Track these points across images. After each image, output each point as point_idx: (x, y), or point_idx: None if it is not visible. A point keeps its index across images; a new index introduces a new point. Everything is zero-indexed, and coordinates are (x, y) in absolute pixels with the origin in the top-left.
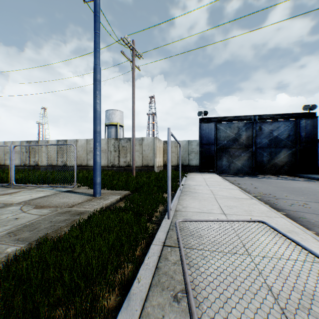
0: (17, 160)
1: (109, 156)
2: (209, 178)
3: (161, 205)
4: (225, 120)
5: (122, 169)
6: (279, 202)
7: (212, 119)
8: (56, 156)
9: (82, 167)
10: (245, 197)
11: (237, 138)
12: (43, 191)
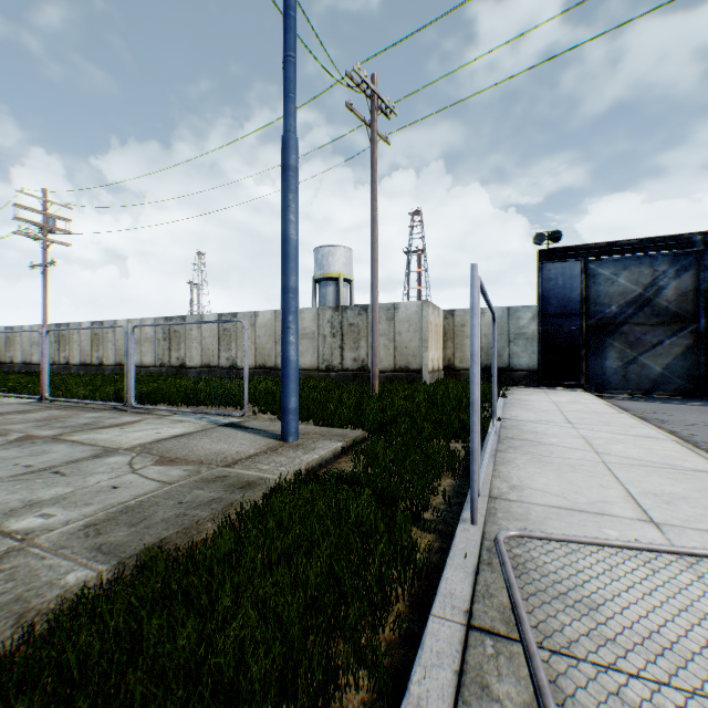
0: (149, 355)
1: (321, 346)
2: (569, 404)
3: (447, 474)
4: (611, 251)
5: (349, 375)
6: None
7: (574, 250)
8: (216, 347)
9: (266, 371)
10: (704, 466)
11: (649, 298)
12: (183, 421)
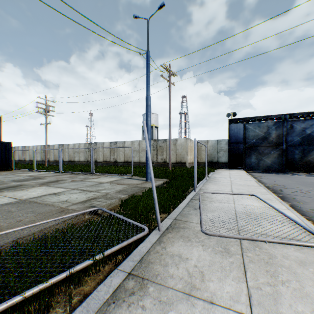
0: (82, 157)
1: None
2: (234, 173)
3: (191, 187)
4: (253, 120)
5: (159, 165)
6: (284, 190)
7: (241, 119)
8: (109, 154)
9: (128, 163)
10: (255, 185)
11: (266, 137)
12: (113, 177)
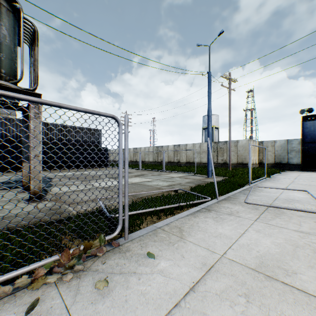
0: (151, 158)
1: None
2: (304, 175)
3: (248, 184)
4: None
5: (220, 165)
6: None
7: None
8: (173, 155)
9: (190, 163)
10: None
11: None
12: (180, 174)
